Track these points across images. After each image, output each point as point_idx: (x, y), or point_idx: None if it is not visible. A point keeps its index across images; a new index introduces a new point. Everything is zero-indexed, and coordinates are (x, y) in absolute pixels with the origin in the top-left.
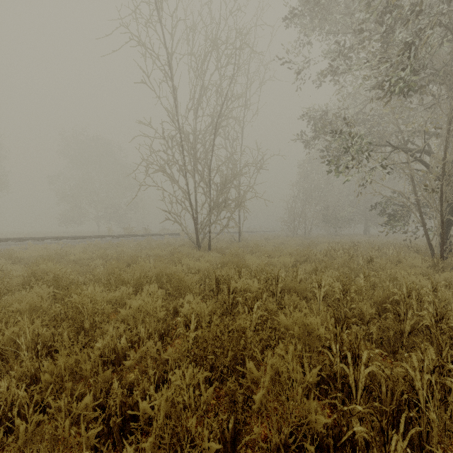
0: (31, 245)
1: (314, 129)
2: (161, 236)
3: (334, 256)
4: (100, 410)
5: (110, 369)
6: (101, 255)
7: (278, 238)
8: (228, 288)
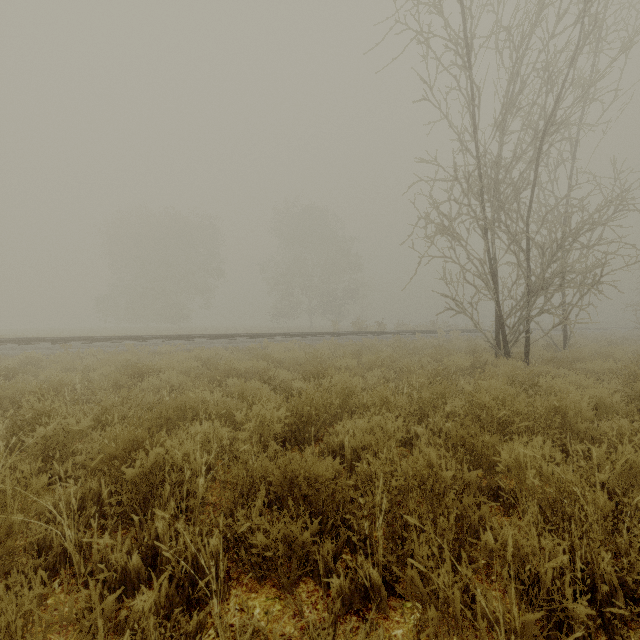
0: (267, 344)
1: None
2: (407, 334)
3: None
4: None
5: None
6: (373, 362)
7: (635, 343)
8: None
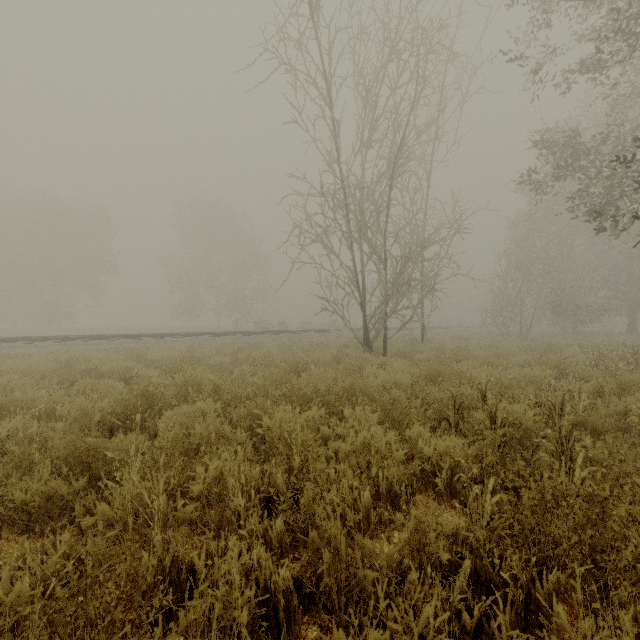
0: (153, 344)
1: (557, 164)
2: (304, 333)
3: (612, 369)
4: (408, 619)
5: (368, 541)
6: (246, 358)
7: (478, 338)
8: (491, 418)
